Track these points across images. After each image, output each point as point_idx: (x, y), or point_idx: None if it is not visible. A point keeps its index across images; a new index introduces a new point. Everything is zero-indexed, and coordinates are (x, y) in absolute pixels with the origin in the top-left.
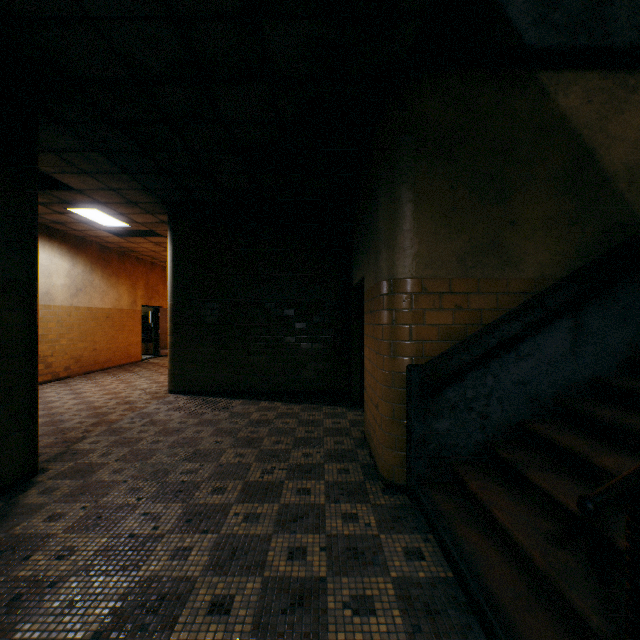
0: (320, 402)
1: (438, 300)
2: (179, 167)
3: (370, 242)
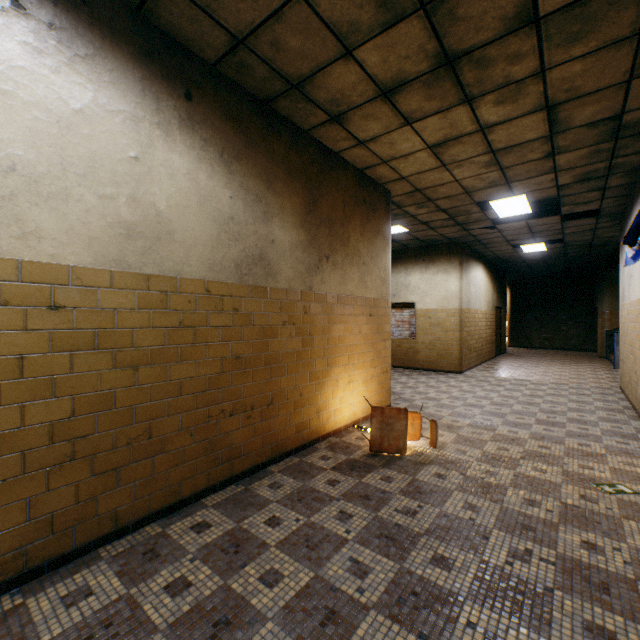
0: (579, 351)
1: (614, 316)
2: (526, 275)
3: (597, 300)
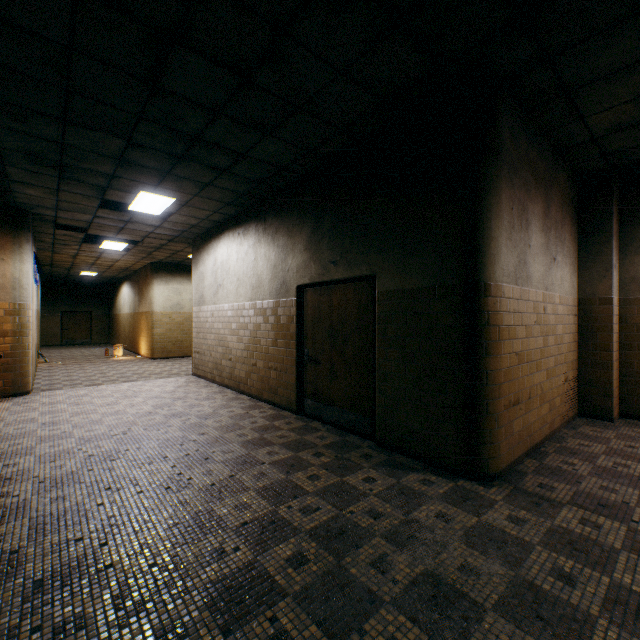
0: None
1: None
2: None
3: None
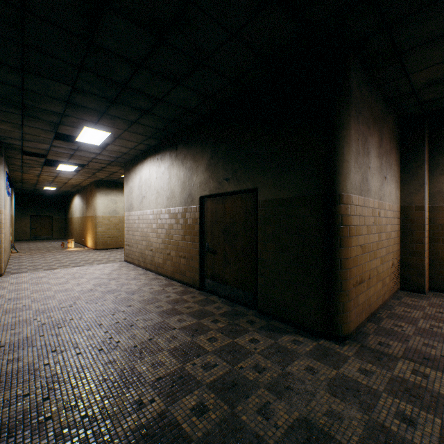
0: None
1: None
2: None
3: None
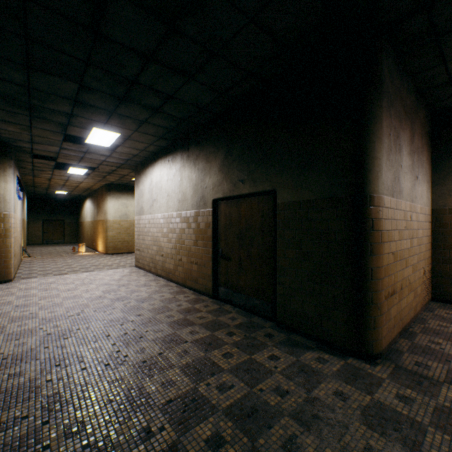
0: None
1: None
2: None
3: None
